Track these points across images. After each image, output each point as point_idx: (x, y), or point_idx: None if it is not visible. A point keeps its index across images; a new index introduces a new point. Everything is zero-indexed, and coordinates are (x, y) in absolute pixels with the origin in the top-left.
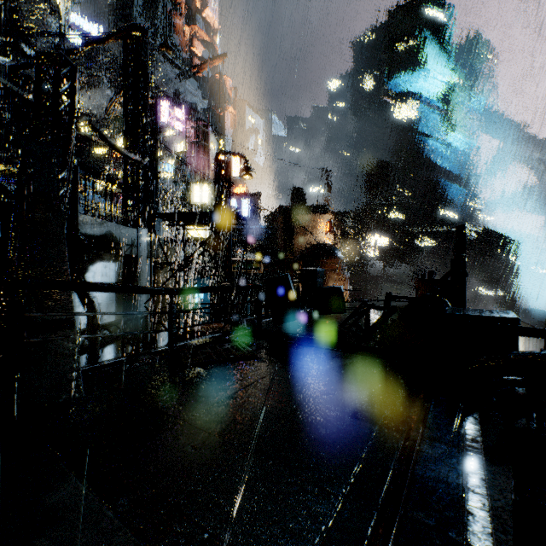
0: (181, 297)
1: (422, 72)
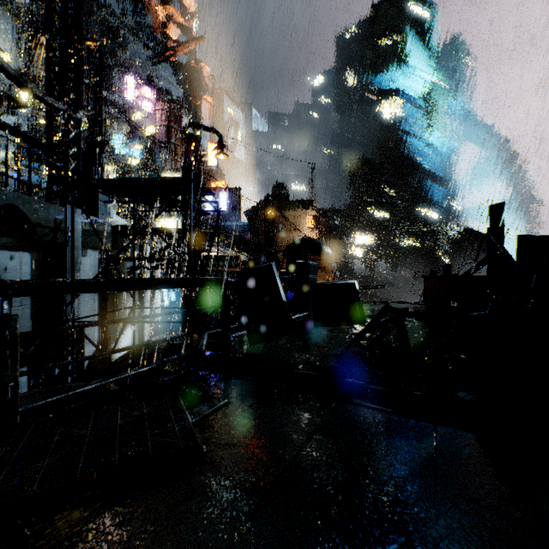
0: (146, 299)
1: (406, 69)
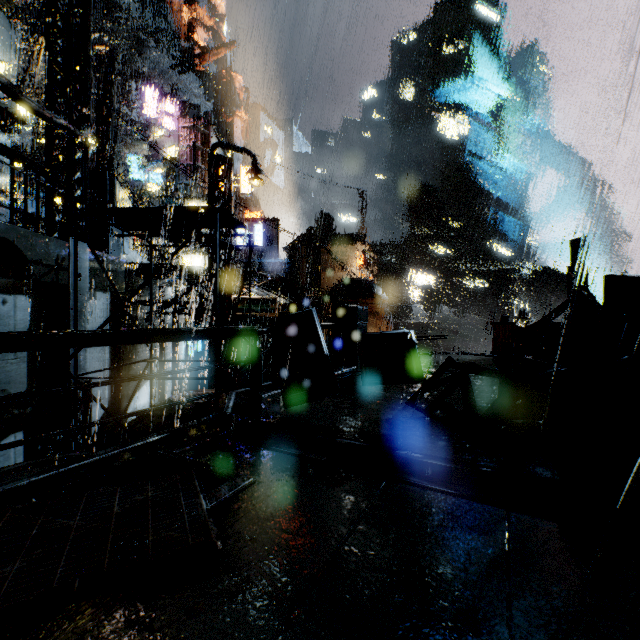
0: (167, 350)
1: (472, 81)
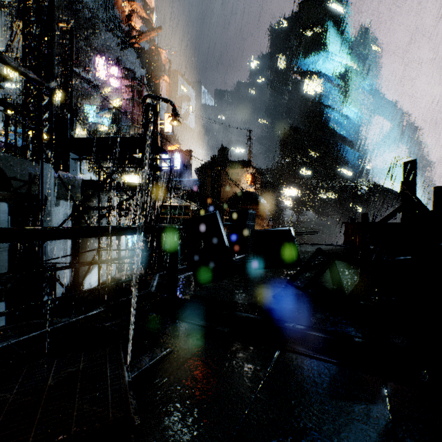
0: (113, 242)
1: (326, 55)
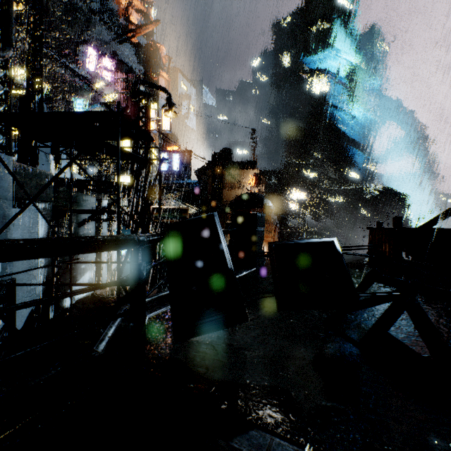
0: None
1: (333, 51)
